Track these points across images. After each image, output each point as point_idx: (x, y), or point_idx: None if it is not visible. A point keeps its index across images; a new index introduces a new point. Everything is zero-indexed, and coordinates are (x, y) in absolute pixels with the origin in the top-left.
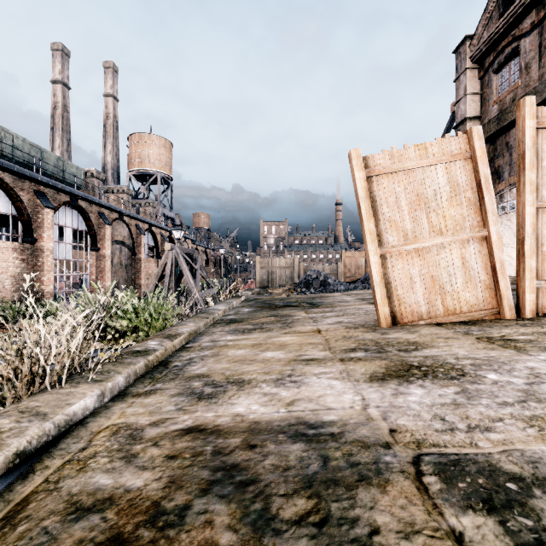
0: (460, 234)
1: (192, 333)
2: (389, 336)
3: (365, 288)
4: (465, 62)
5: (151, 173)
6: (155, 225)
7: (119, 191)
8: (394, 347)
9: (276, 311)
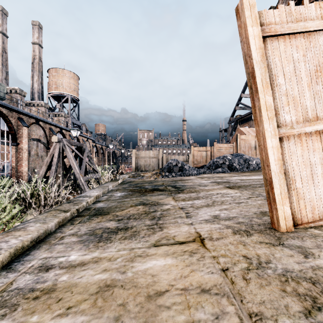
0: None
1: (23, 245)
2: None
3: (211, 172)
4: None
5: (64, 95)
6: (64, 129)
7: (38, 105)
8: None
9: (145, 197)
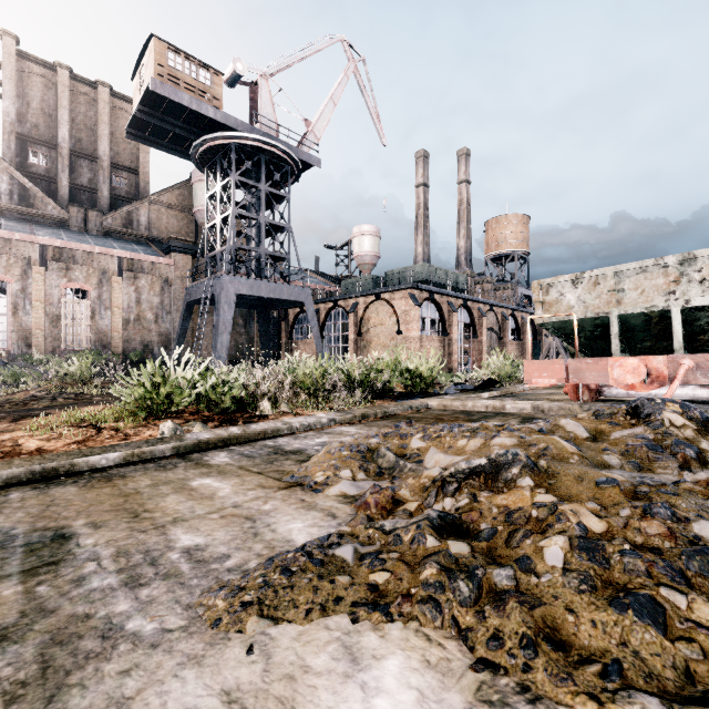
0: None
1: None
2: None
3: None
4: None
5: (507, 254)
6: (517, 310)
7: (483, 282)
8: None
9: None
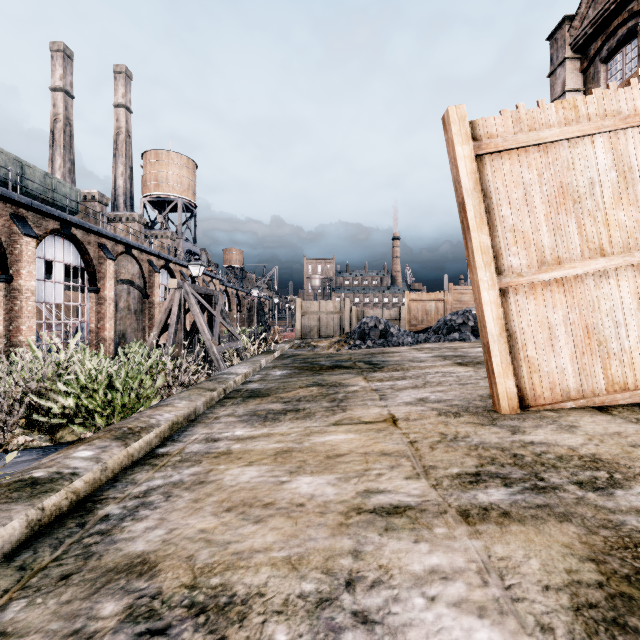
0: (636, 253)
1: (178, 421)
2: (530, 438)
3: (440, 340)
4: (563, 51)
5: (170, 199)
6: (173, 261)
7: (128, 219)
8: (561, 473)
9: (321, 376)
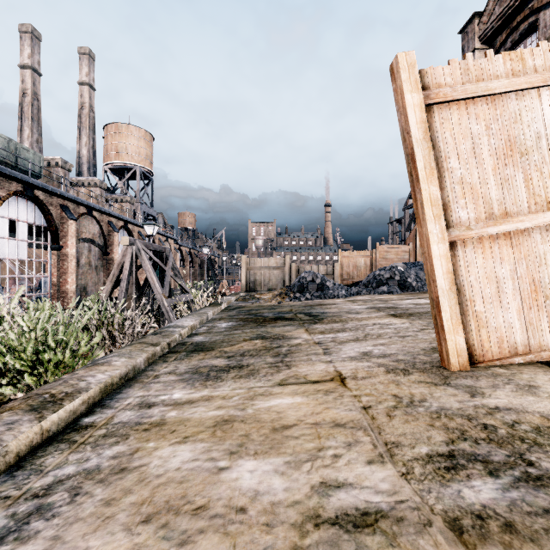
0: None
1: (112, 382)
2: (492, 402)
3: (370, 293)
4: (473, 42)
5: (129, 167)
6: (131, 222)
7: (90, 184)
8: None
9: (265, 328)
